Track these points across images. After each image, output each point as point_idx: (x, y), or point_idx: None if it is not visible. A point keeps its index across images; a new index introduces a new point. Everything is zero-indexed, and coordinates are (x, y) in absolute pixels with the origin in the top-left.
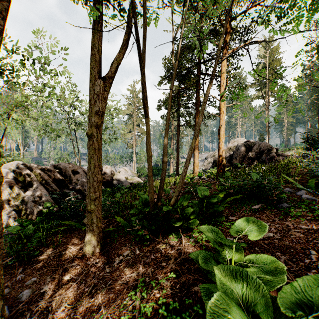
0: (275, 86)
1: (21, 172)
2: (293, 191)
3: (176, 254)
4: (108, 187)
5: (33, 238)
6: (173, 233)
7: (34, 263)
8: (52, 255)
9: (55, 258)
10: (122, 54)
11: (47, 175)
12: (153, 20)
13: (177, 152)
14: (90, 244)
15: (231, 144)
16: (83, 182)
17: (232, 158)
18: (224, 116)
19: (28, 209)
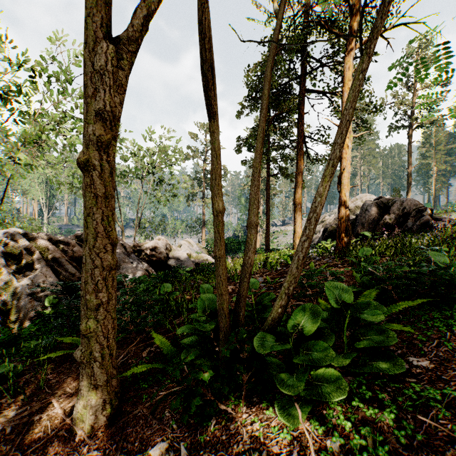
0: None
1: (16, 245)
2: None
3: None
4: (161, 269)
5: None
6: (276, 405)
7: None
8: (11, 424)
9: (14, 433)
10: None
11: (62, 251)
12: None
13: (267, 215)
14: (87, 409)
15: (350, 204)
16: (120, 262)
17: (354, 224)
18: (349, 154)
19: (20, 308)
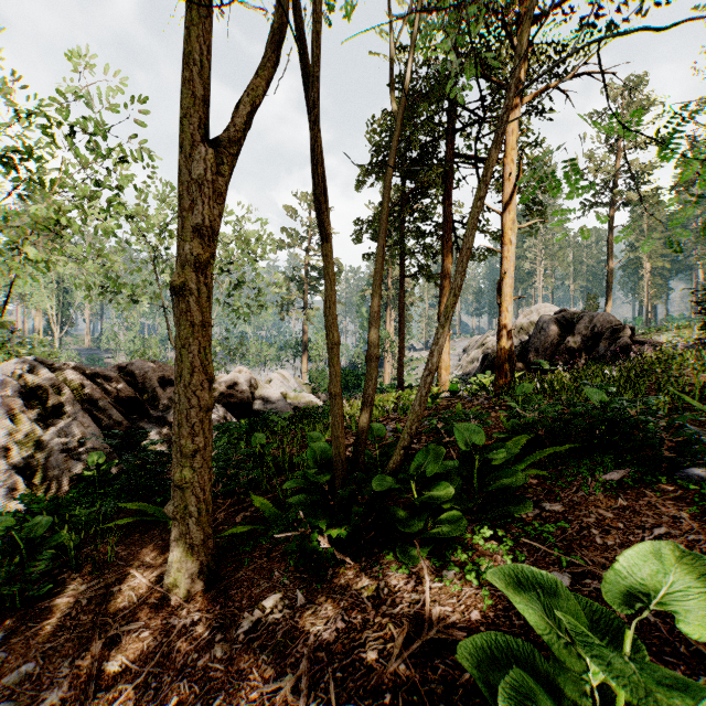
0: (675, 153)
1: (38, 381)
2: (703, 432)
3: (408, 621)
4: (244, 415)
5: (47, 547)
6: (397, 549)
7: (37, 619)
8: (85, 596)
9: (92, 604)
10: (265, 80)
11: (101, 389)
12: (345, 6)
13: (401, 336)
14: (182, 571)
15: (522, 319)
16: None
17: (526, 349)
18: (512, 252)
19: (50, 469)
